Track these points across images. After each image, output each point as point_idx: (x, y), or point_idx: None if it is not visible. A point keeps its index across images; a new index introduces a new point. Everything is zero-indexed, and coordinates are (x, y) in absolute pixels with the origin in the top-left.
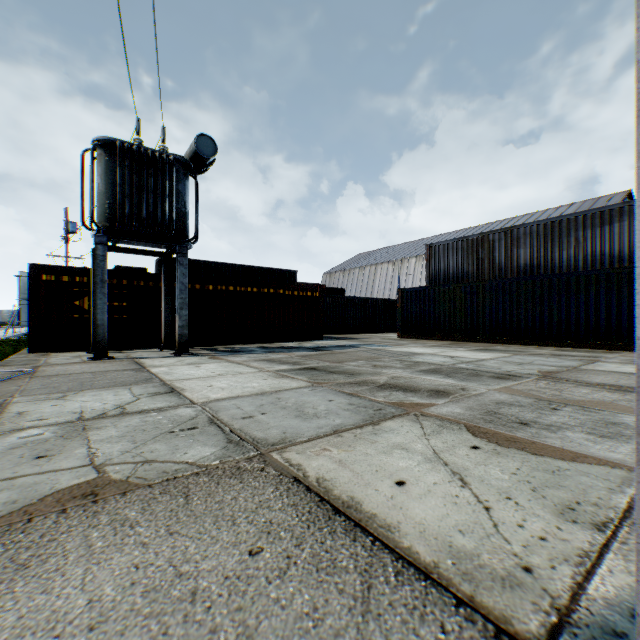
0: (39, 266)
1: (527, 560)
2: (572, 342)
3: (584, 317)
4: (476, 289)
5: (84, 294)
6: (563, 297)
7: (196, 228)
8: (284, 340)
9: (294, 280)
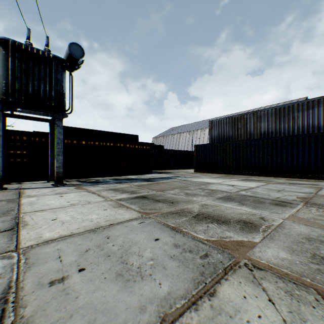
0: None
1: None
2: (294, 175)
3: (301, 161)
4: (238, 145)
5: None
6: (289, 149)
7: (70, 103)
8: (129, 174)
9: (137, 140)
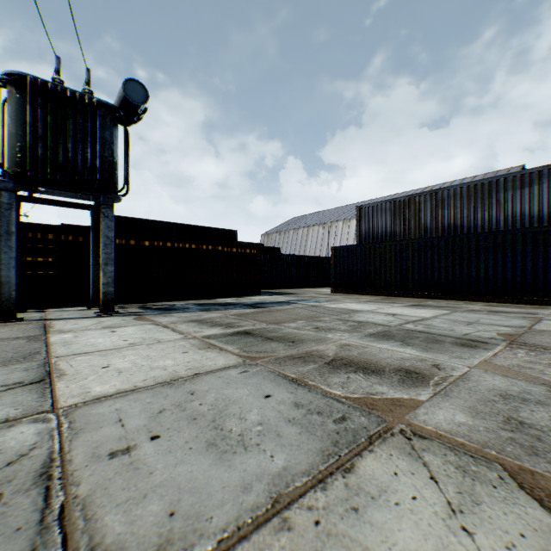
0: None
1: None
2: (499, 297)
3: (510, 273)
4: (405, 247)
5: None
6: (490, 254)
7: (125, 179)
8: (223, 296)
9: (235, 239)
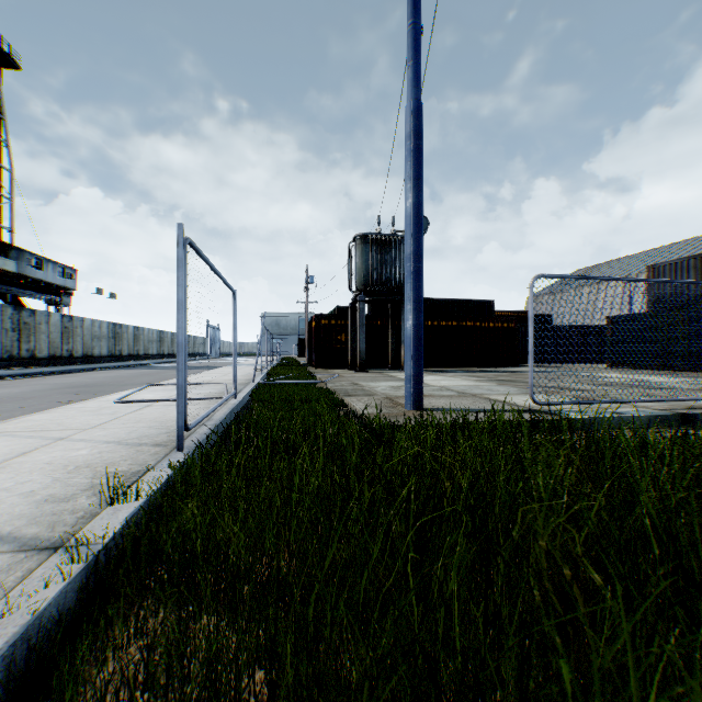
0: (320, 315)
1: (551, 407)
2: None
3: None
4: (701, 314)
5: (342, 332)
6: None
7: None
8: (480, 366)
9: (491, 310)
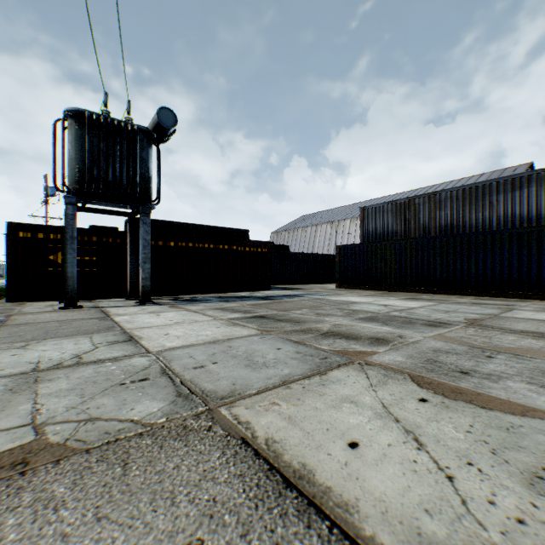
0: (16, 224)
1: None
2: (488, 292)
3: (498, 270)
4: (404, 246)
5: (58, 249)
6: (480, 253)
7: (158, 191)
8: (237, 290)
9: (246, 238)
